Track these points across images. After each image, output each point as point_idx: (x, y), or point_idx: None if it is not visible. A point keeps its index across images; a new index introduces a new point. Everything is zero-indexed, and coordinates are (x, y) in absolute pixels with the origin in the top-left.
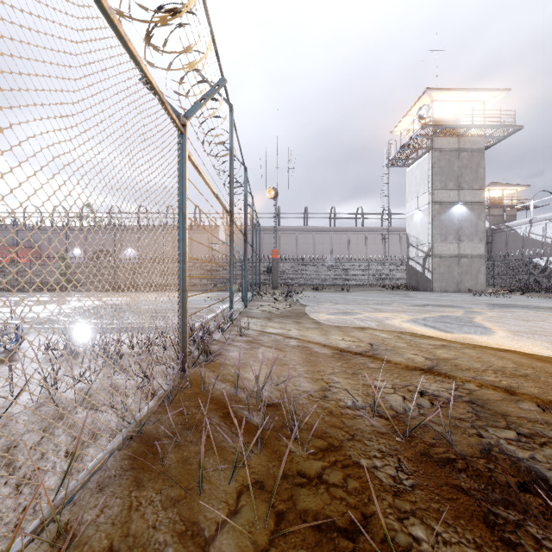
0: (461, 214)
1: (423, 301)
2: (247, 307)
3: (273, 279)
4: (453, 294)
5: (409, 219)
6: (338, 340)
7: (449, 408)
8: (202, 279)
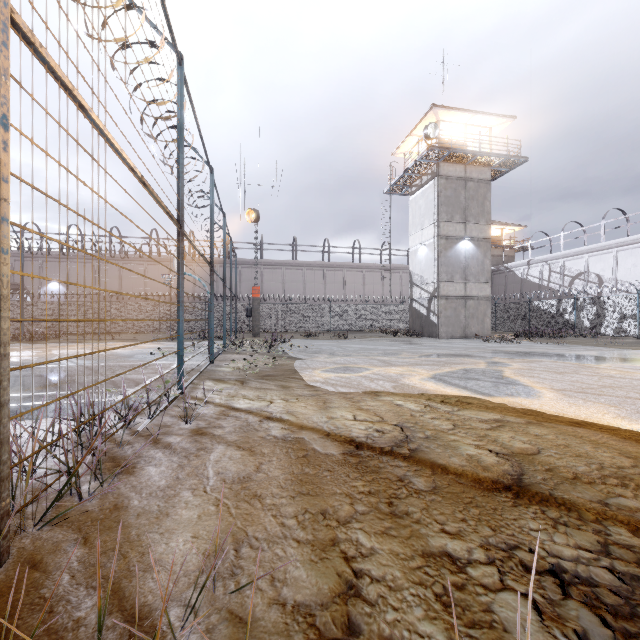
0: (468, 251)
1: (434, 349)
2: (213, 363)
3: (254, 323)
4: (461, 340)
5: (412, 255)
6: (348, 420)
7: None
8: (159, 323)
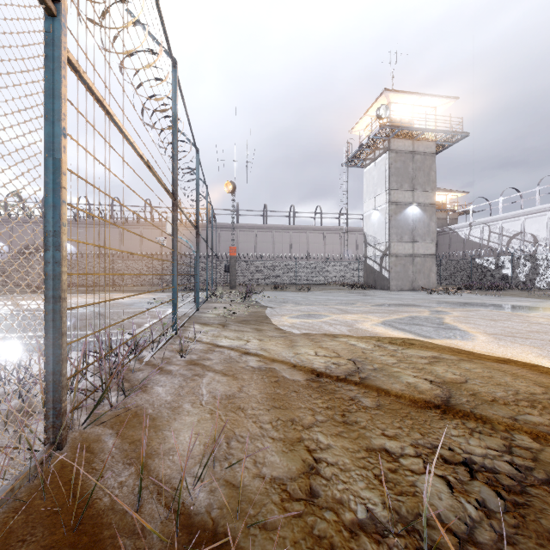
0: (415, 215)
1: (385, 300)
2: (199, 310)
3: (231, 277)
4: (409, 292)
5: (366, 219)
6: (310, 356)
7: (537, 510)
8: (152, 278)
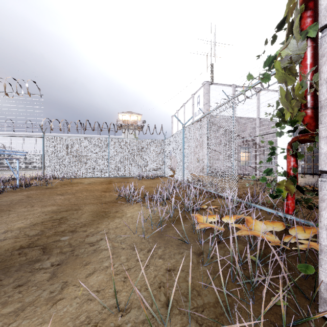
0: None
1: None
2: None
3: None
4: None
5: None
6: None
7: None
8: None
